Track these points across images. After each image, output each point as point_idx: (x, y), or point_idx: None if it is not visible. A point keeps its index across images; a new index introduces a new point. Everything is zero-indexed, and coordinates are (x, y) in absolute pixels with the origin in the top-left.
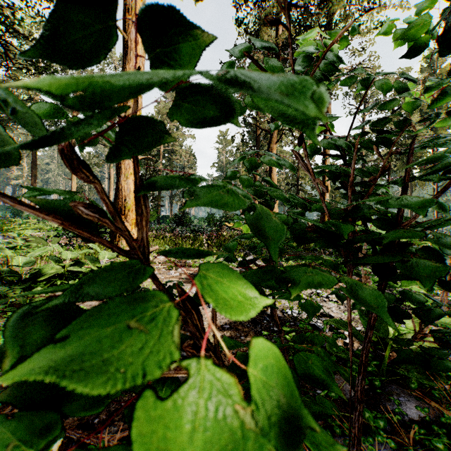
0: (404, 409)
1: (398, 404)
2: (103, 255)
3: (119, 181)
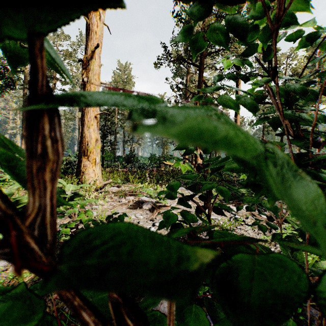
0: None
1: None
2: (68, 187)
3: (83, 130)
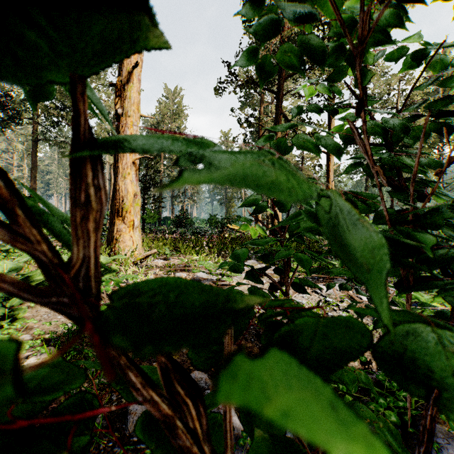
0: None
1: (437, 449)
2: None
3: (116, 181)
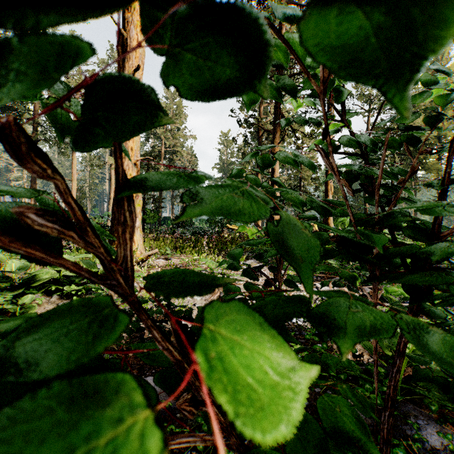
0: (423, 435)
1: (417, 429)
2: None
3: None
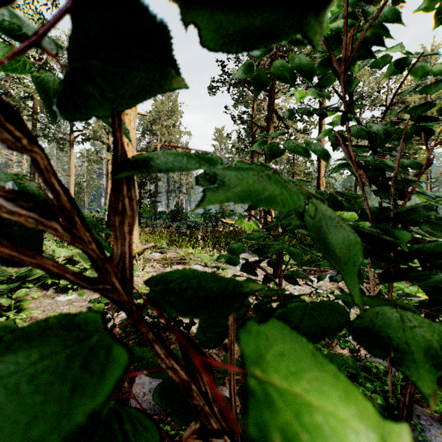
0: (427, 436)
1: (420, 430)
2: None
3: None
